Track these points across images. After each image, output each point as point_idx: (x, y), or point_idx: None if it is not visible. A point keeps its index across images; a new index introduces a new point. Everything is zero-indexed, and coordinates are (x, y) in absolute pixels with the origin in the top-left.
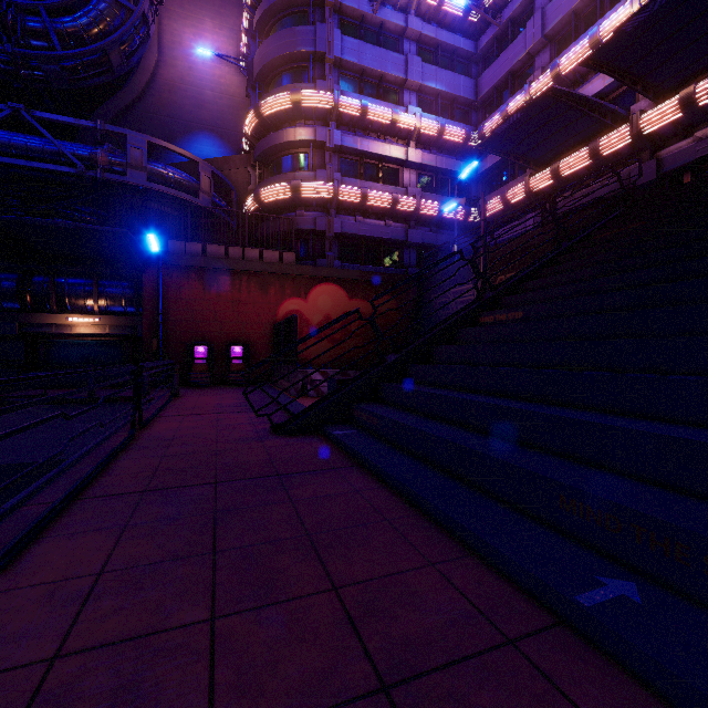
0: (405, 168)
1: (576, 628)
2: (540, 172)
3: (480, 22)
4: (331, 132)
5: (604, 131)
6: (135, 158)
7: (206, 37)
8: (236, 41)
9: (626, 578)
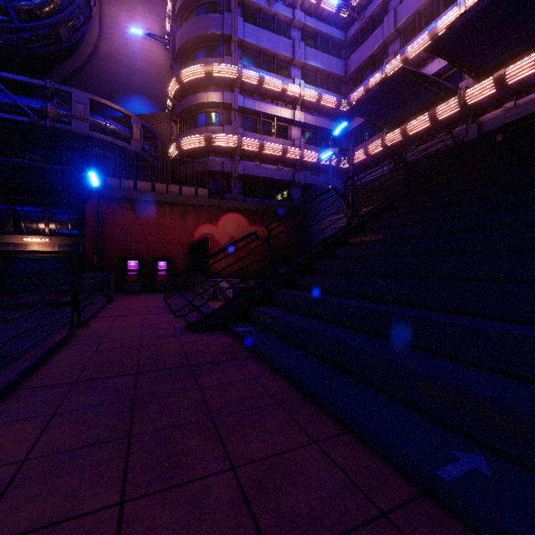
0: (292, 126)
1: (438, 499)
2: (393, 131)
3: (349, 18)
4: (236, 96)
5: (440, 101)
6: (79, 111)
7: (138, 19)
8: (161, 24)
9: (475, 451)
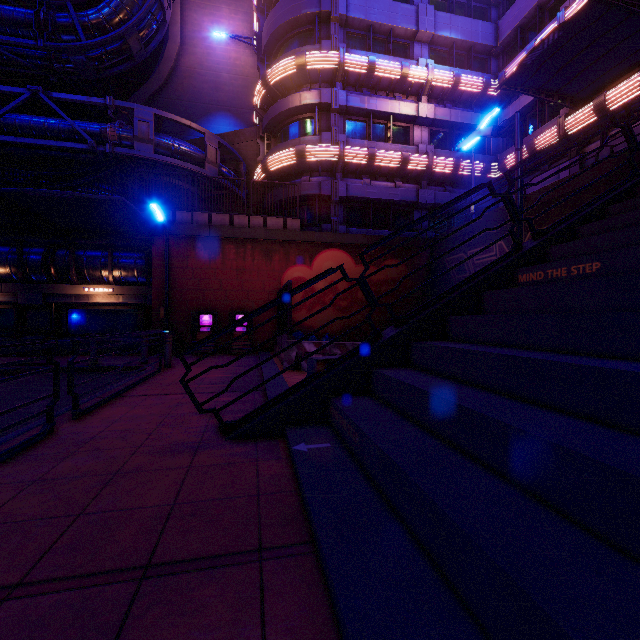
0: (416, 126)
1: None
2: (578, 109)
3: None
4: (336, 92)
5: None
6: (142, 131)
7: (222, 23)
8: (250, 24)
9: None
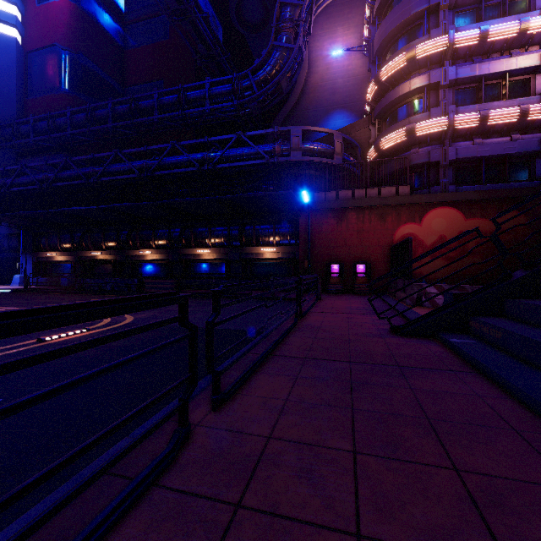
0: (538, 74)
1: None
2: None
3: None
4: (445, 70)
5: None
6: (295, 143)
7: (338, 41)
8: (359, 33)
9: None
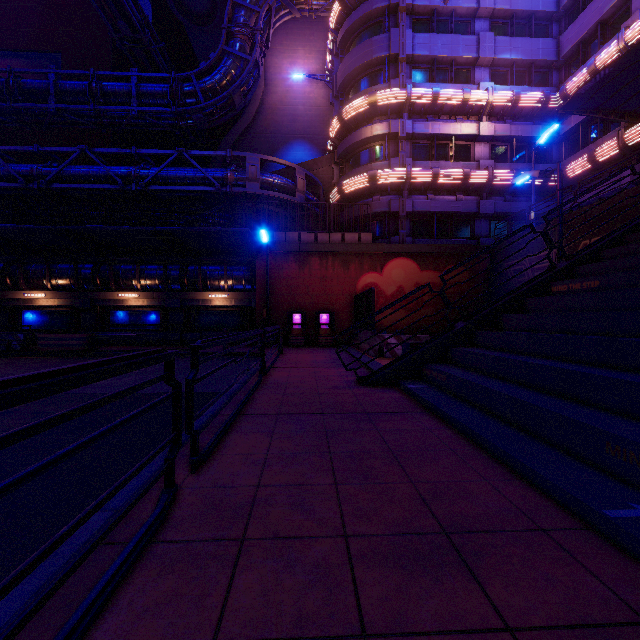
0: (477, 143)
1: (602, 532)
2: (638, 123)
3: None
4: (403, 122)
5: None
6: (252, 173)
7: (299, 63)
8: (322, 60)
9: None
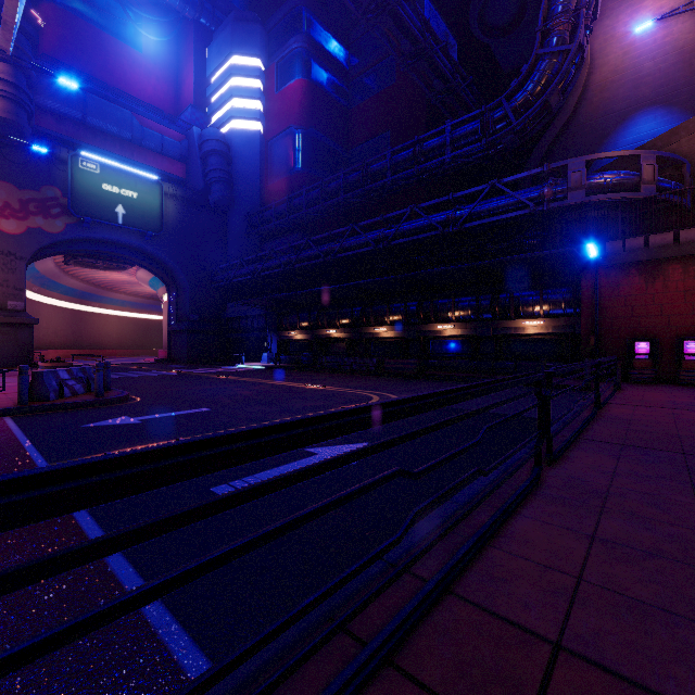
0: None
1: None
2: None
3: None
4: None
5: None
6: (574, 181)
7: (644, 6)
8: None
9: None
